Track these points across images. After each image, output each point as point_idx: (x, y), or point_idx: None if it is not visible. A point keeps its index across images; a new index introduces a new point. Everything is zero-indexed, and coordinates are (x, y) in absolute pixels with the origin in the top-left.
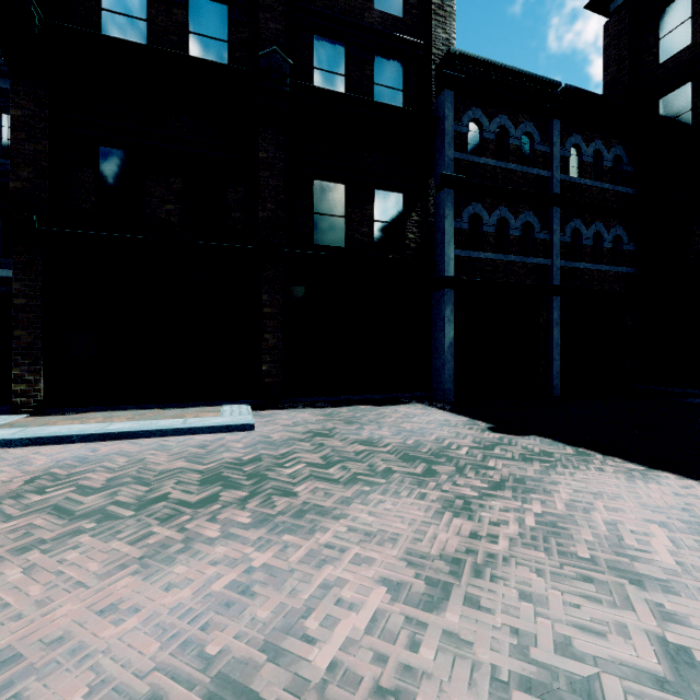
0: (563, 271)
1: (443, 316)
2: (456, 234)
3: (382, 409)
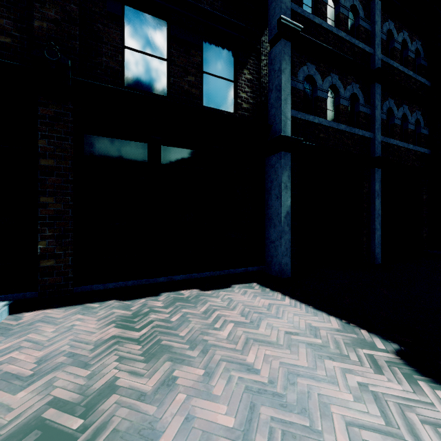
0: (381, 146)
1: (279, 182)
2: (292, 94)
3: (211, 298)
